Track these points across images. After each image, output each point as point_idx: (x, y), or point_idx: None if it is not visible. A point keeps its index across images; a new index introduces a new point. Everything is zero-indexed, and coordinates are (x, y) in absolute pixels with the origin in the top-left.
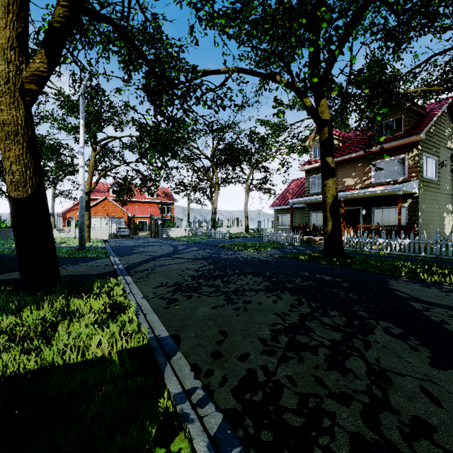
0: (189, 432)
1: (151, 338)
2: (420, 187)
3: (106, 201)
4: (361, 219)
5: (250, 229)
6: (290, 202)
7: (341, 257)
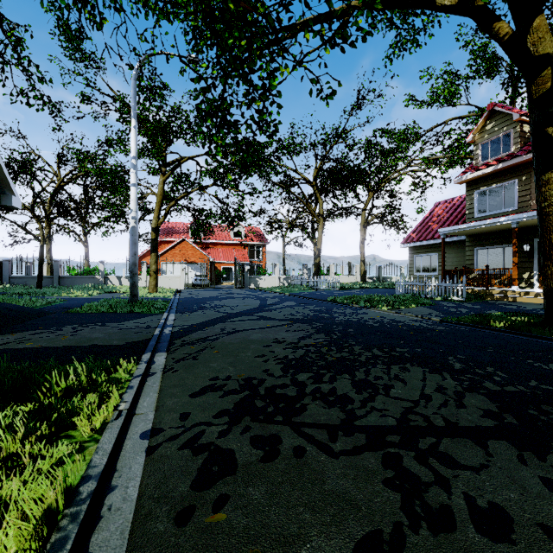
0: None
1: None
2: None
3: (184, 243)
4: None
5: (367, 278)
6: (441, 233)
7: None
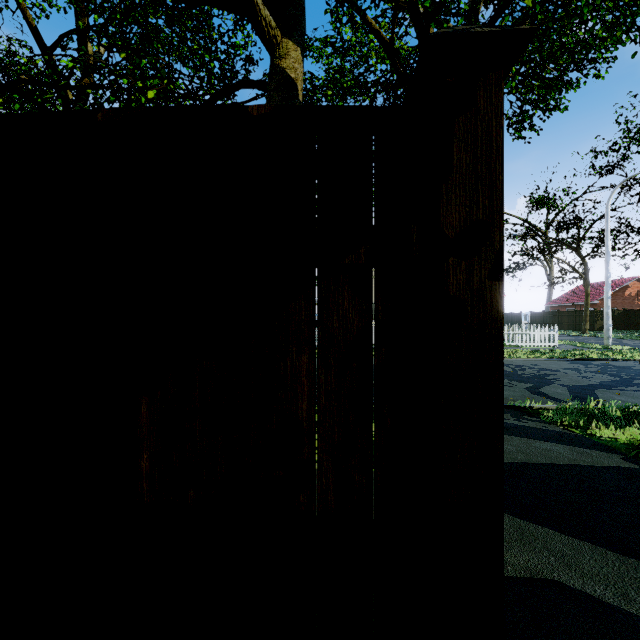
0: None
1: None
2: None
3: None
4: None
5: None
6: None
7: None
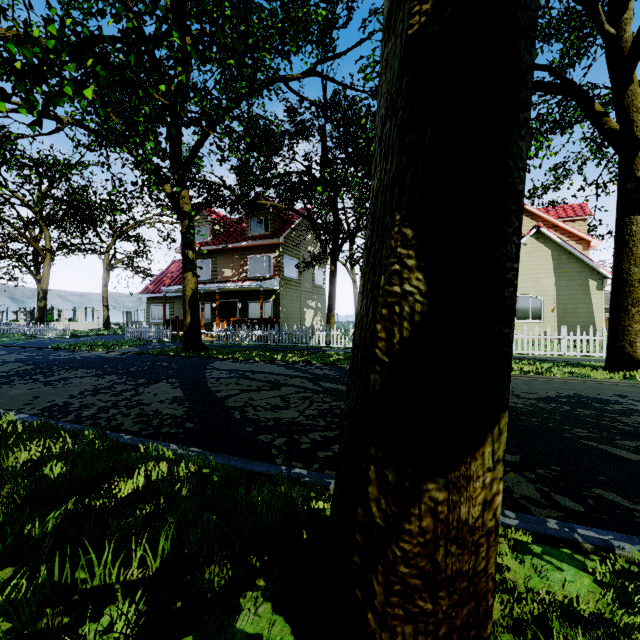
0: (7, 413)
1: None
2: (282, 285)
3: None
4: (238, 312)
5: (113, 324)
6: (163, 290)
7: (199, 349)
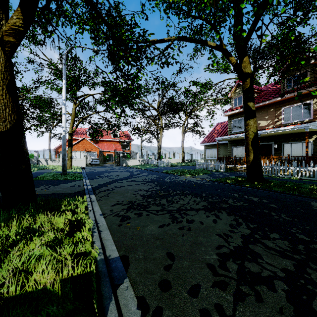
0: None
1: (100, 261)
2: None
3: (84, 140)
4: (273, 151)
5: (185, 160)
6: (216, 139)
7: (261, 181)
